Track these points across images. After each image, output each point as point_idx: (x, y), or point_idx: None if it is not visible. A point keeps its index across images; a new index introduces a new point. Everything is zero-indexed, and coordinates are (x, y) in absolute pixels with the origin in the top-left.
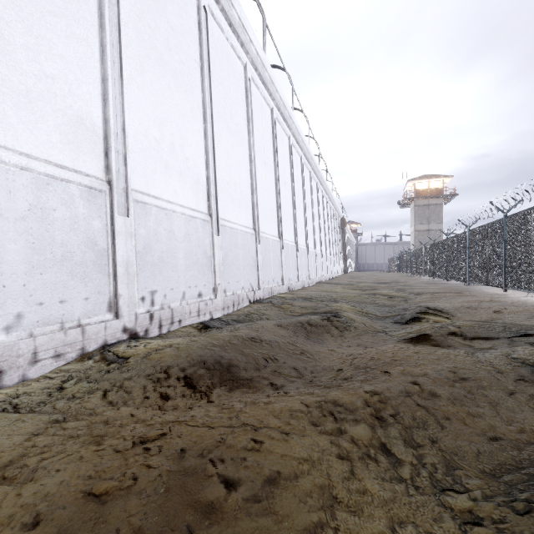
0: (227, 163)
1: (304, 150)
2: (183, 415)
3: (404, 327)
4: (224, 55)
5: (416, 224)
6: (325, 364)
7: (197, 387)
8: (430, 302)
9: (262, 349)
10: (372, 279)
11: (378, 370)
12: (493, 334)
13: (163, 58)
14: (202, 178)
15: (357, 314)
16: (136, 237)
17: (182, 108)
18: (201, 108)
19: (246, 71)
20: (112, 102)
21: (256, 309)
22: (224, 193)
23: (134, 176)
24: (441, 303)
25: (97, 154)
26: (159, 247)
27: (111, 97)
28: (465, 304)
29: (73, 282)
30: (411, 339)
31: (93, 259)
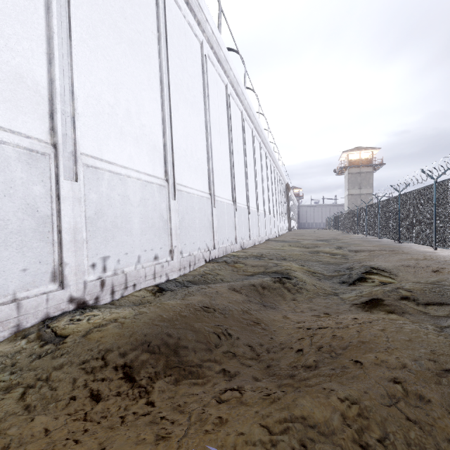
0: (184, 132)
1: (254, 124)
2: (106, 442)
3: (352, 288)
4: (181, 31)
5: (350, 189)
6: (282, 340)
7: (137, 380)
8: (370, 260)
9: (214, 321)
10: (313, 236)
11: (346, 357)
12: (446, 299)
13: (118, 25)
14: (159, 144)
15: (306, 274)
16: (86, 202)
17: (138, 76)
18: (158, 78)
19: (202, 48)
20: (58, 61)
21: (211, 269)
22: (181, 159)
23: (85, 140)
24: (380, 261)
25: (40, 115)
26: (112, 212)
27: (57, 56)
28: (405, 263)
29: (7, 252)
30: (364, 303)
31: (33, 227)
